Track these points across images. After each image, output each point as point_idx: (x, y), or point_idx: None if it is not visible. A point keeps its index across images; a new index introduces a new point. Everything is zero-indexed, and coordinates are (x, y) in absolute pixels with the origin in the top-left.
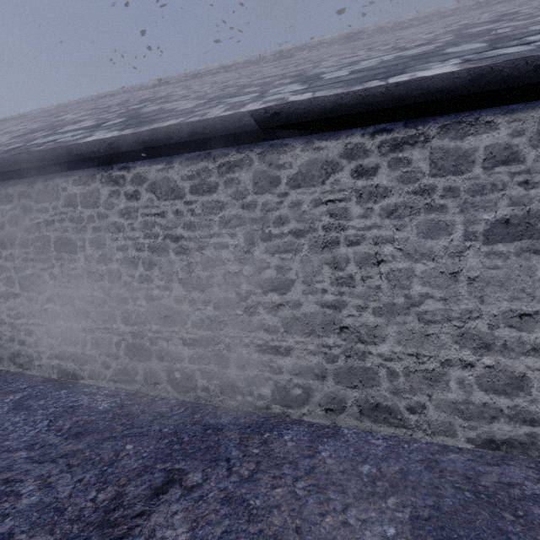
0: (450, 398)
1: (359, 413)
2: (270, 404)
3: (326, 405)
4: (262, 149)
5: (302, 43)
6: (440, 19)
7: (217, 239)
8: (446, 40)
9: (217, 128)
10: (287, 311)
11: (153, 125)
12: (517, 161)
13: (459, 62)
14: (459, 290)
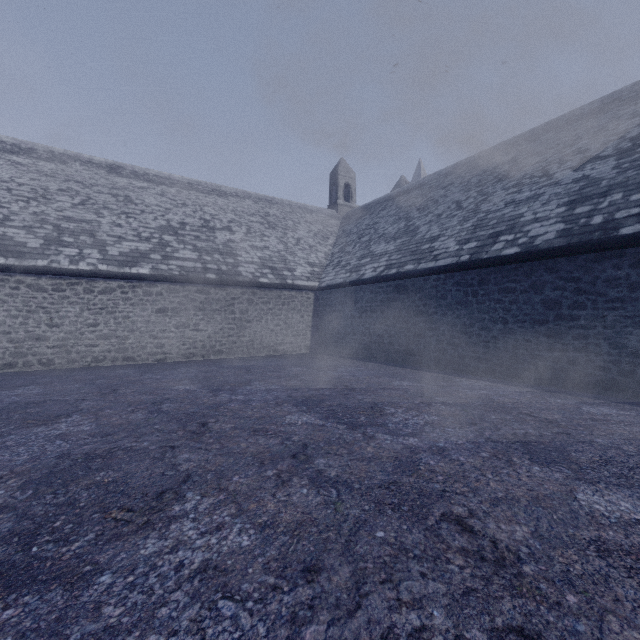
0: (148, 352)
1: (123, 360)
2: (91, 363)
3: (112, 360)
4: (87, 280)
5: (74, 153)
6: (170, 186)
7: (66, 309)
8: (155, 244)
9: (70, 272)
10: (98, 333)
11: (30, 261)
12: (163, 295)
13: (151, 267)
14: (150, 325)
